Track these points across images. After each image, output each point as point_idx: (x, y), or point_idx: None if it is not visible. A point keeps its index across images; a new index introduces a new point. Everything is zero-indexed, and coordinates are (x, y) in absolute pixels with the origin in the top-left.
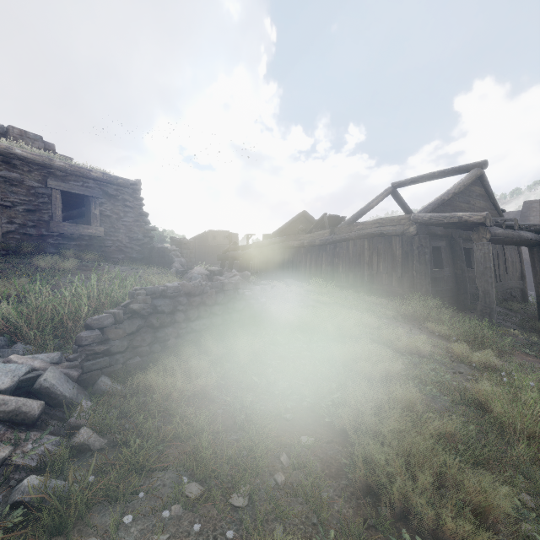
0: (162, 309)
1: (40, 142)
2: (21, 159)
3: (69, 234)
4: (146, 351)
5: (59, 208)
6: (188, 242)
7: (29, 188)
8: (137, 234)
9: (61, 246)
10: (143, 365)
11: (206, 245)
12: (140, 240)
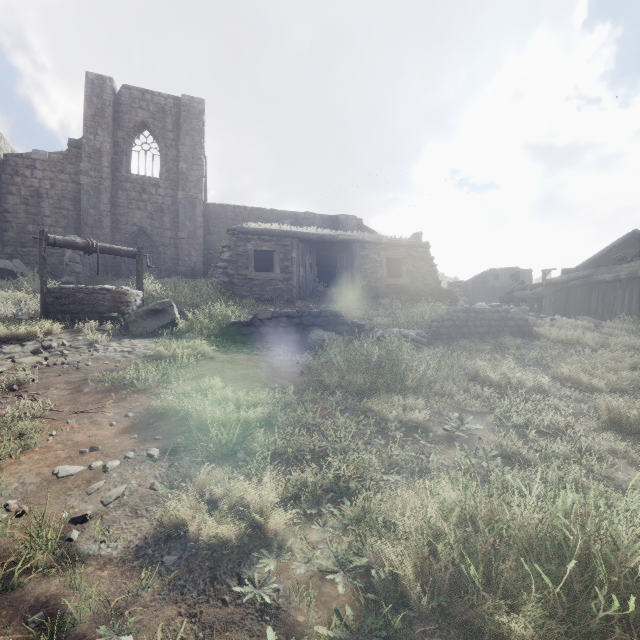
0: (461, 318)
1: (355, 220)
2: (368, 243)
3: (390, 285)
4: (454, 337)
5: (385, 269)
6: (466, 285)
7: (371, 259)
8: (429, 281)
9: (386, 293)
10: (453, 342)
11: (485, 287)
12: (431, 286)
